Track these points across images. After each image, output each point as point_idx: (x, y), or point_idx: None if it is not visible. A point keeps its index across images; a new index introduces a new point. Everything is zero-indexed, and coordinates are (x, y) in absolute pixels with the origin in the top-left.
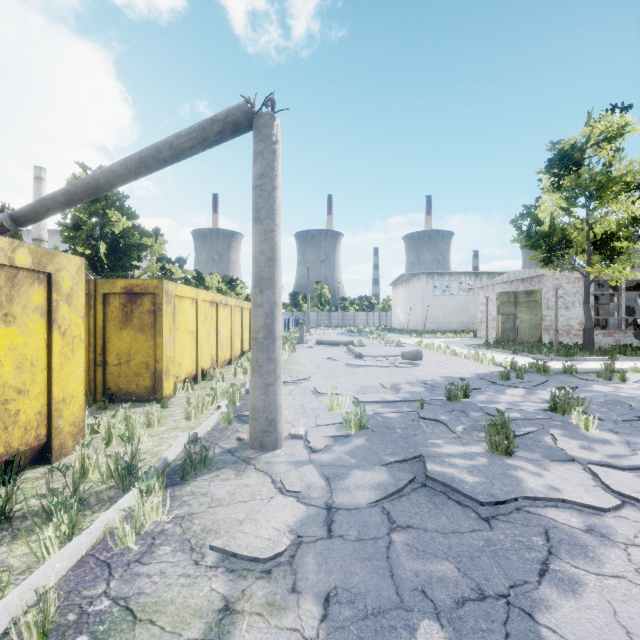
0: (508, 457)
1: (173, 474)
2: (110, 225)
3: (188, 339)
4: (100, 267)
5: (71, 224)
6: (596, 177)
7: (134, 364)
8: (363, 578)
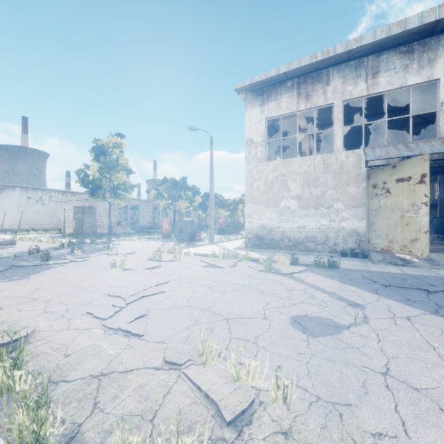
0: (48, 262)
1: None
2: None
3: None
4: None
5: None
6: (112, 161)
7: None
8: None
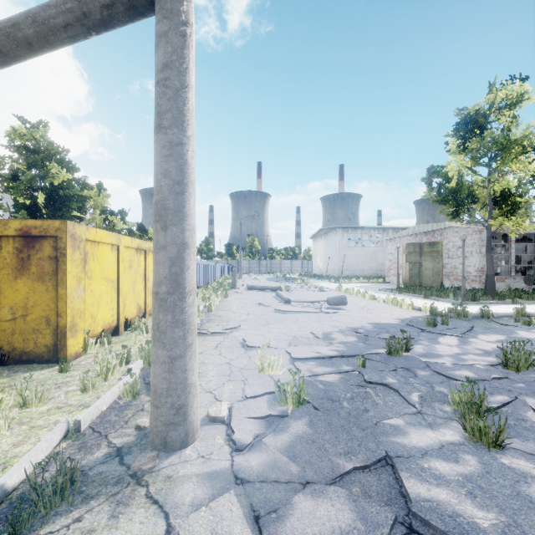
0: (499, 451)
1: (5, 519)
2: (51, 177)
3: (106, 288)
4: (39, 217)
5: (9, 174)
6: (498, 140)
7: (32, 319)
8: None
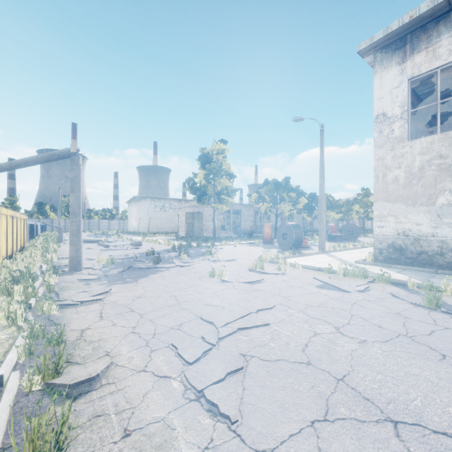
0: (158, 264)
1: None
2: None
3: (4, 237)
4: None
5: None
6: (216, 167)
7: None
8: (116, 278)
